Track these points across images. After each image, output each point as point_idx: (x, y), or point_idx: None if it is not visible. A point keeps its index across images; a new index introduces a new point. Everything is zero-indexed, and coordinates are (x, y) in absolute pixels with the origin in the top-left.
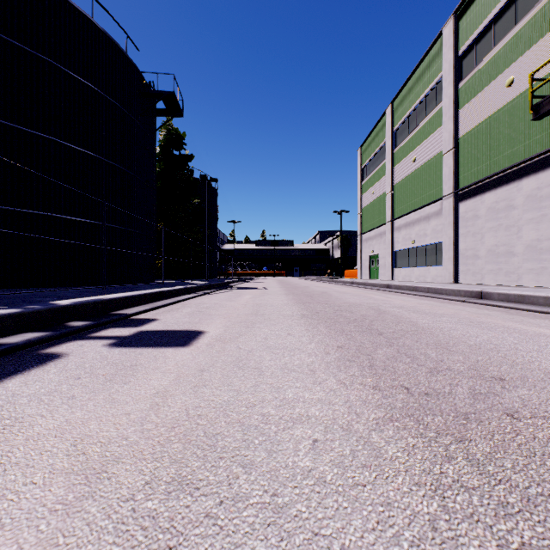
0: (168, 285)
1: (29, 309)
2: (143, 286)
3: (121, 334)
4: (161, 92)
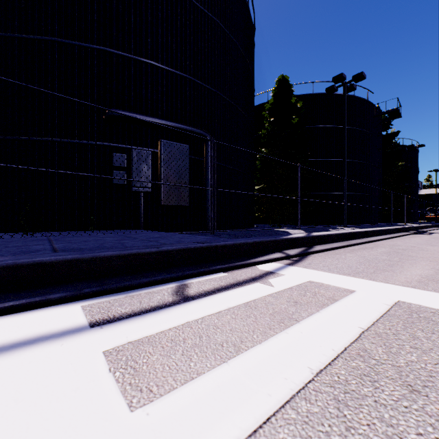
0: (395, 225)
1: (408, 227)
2: (384, 225)
3: (435, 233)
4: (388, 111)
